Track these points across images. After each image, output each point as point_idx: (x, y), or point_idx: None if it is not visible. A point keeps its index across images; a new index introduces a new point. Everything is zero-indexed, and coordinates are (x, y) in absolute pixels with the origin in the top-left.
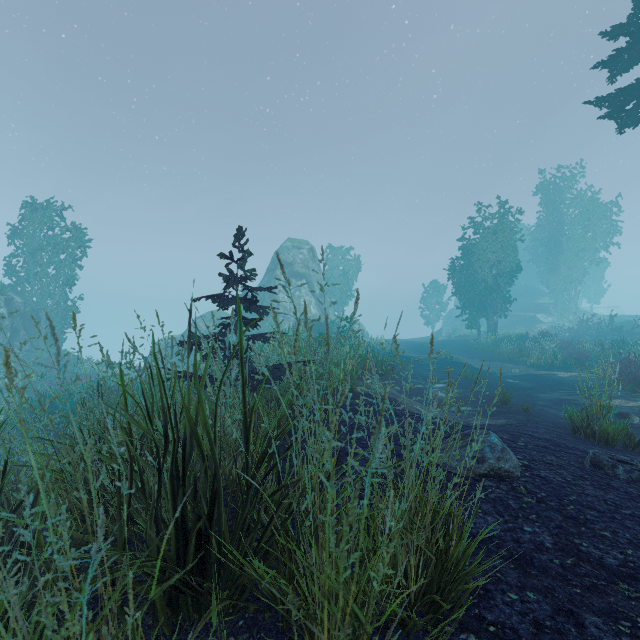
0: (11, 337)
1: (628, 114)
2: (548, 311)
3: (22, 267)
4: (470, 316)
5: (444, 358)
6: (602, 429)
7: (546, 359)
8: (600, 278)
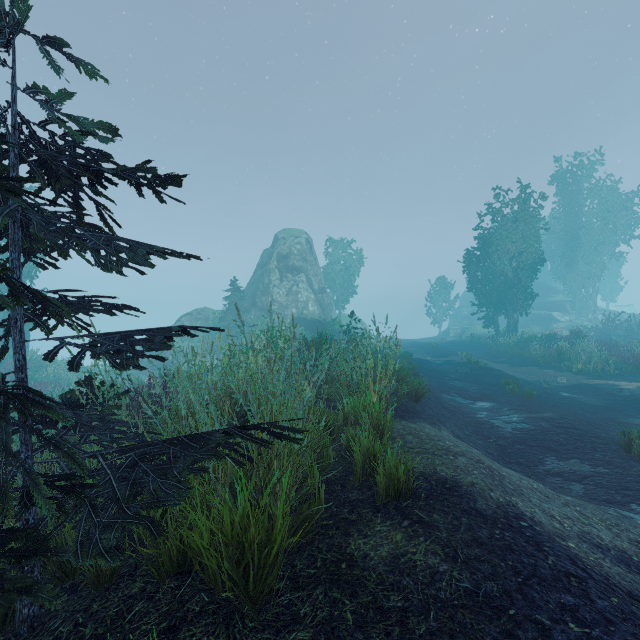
0: None
1: None
2: (564, 309)
3: None
4: (487, 314)
5: (467, 362)
6: None
7: (595, 364)
8: (616, 275)
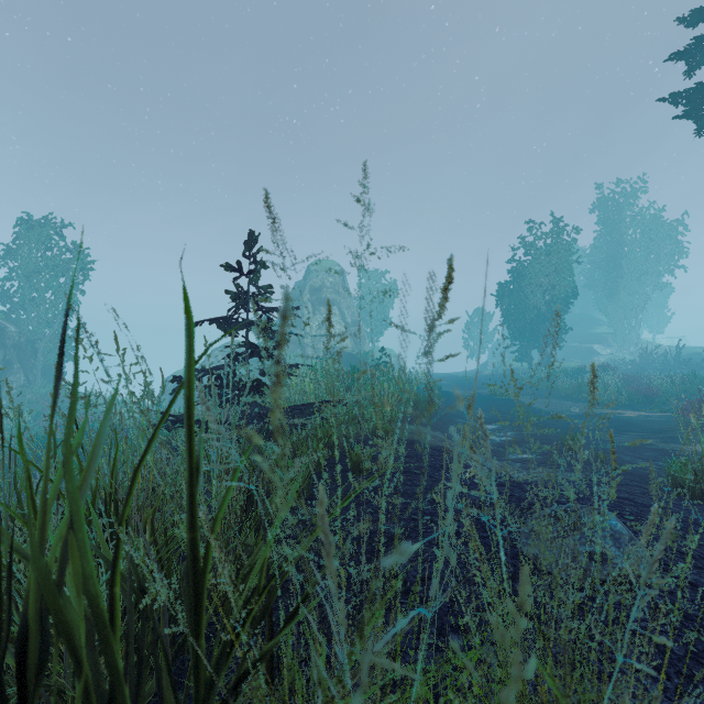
0: (3, 371)
1: None
2: (606, 342)
3: (16, 292)
4: (520, 347)
5: (493, 395)
6: None
7: (609, 396)
8: (663, 305)
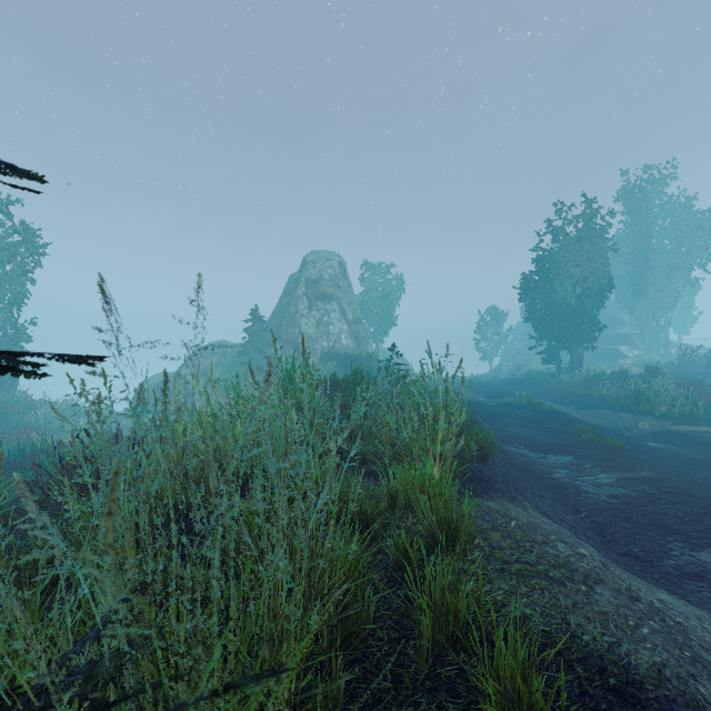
0: None
1: None
2: (632, 343)
3: None
4: (547, 348)
5: (527, 404)
6: None
7: (680, 407)
8: (690, 304)
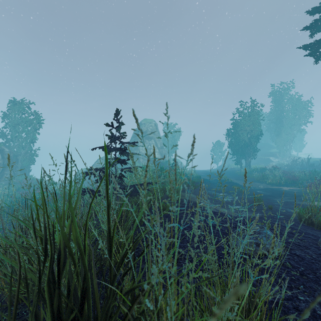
0: (3, 169)
1: (320, 53)
2: (276, 156)
3: (9, 133)
4: (237, 158)
5: (224, 180)
6: (319, 221)
7: (276, 180)
8: (302, 139)
